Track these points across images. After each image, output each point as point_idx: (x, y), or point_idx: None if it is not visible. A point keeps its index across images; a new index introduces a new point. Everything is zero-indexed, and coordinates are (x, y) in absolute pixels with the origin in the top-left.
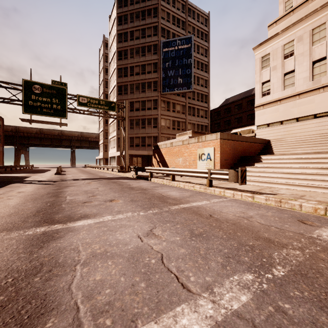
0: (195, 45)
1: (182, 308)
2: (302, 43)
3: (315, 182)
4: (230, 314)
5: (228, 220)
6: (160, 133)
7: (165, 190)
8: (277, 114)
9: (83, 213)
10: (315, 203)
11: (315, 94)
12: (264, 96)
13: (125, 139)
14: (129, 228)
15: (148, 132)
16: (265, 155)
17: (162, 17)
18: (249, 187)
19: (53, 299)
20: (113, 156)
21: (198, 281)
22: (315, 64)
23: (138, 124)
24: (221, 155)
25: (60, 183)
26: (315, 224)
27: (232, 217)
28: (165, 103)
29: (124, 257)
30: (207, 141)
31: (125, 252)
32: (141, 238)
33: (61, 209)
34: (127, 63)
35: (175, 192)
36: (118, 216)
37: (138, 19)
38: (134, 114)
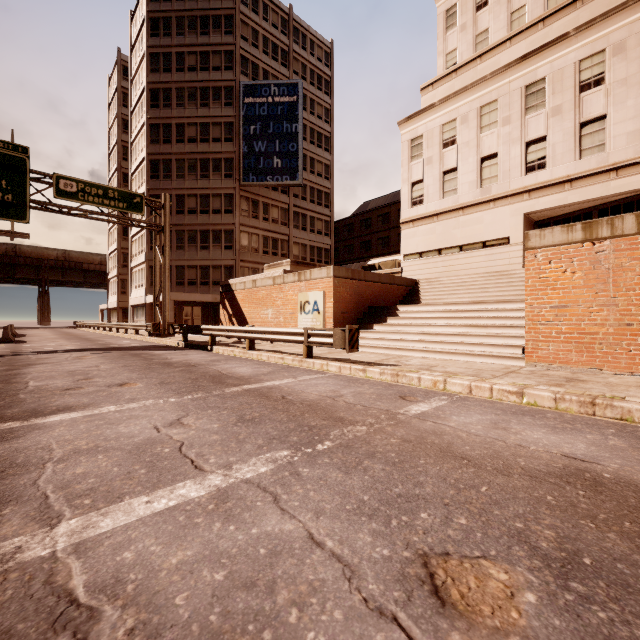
0: (306, 98)
1: (185, 483)
2: (467, 126)
3: (459, 346)
4: (238, 482)
5: (306, 401)
6: (238, 260)
7: (230, 365)
8: (433, 238)
9: (63, 405)
10: (437, 375)
11: (485, 210)
12: (415, 206)
13: (165, 271)
14: (143, 419)
15: (214, 258)
16: (404, 305)
17: (242, 36)
18: (370, 357)
19: (10, 494)
20: (139, 303)
21: (219, 461)
22: (484, 163)
23: (193, 240)
24: (336, 304)
25: (13, 360)
26: (417, 400)
27: (315, 397)
28: (248, 202)
29: (125, 449)
30: (313, 279)
31: (127, 445)
32: (158, 429)
33: (18, 402)
34: (170, 116)
35: (246, 368)
36: (129, 405)
37: (193, 31)
38: (185, 220)
